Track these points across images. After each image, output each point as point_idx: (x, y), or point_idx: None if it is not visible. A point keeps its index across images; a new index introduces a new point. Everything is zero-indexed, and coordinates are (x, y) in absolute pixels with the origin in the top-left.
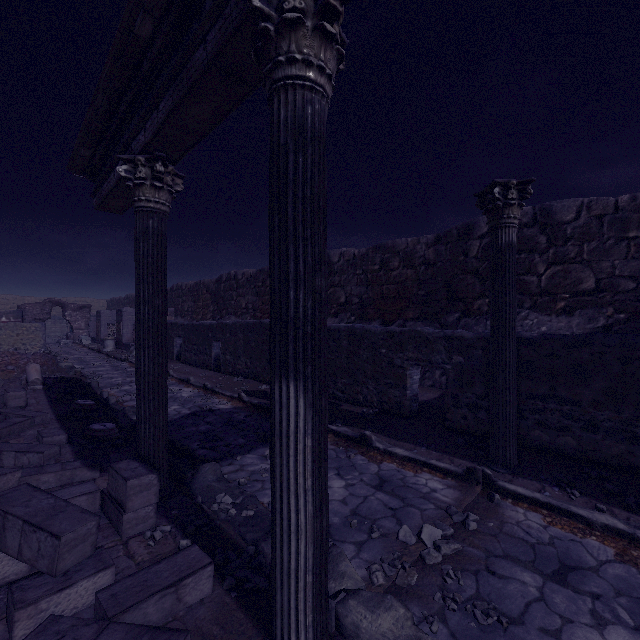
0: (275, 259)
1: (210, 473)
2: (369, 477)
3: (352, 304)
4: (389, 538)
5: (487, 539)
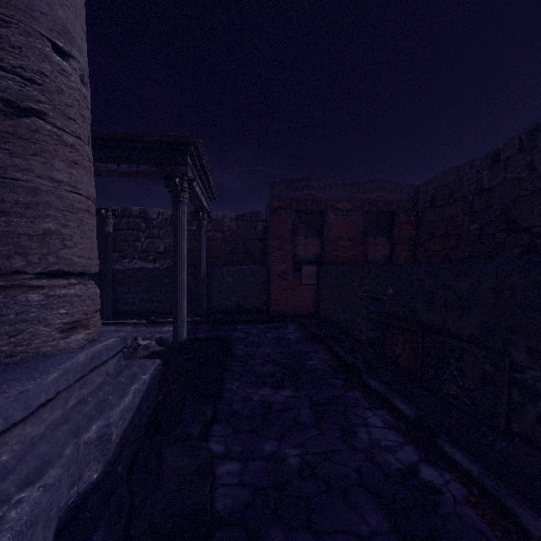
0: None
1: None
2: None
3: None
4: None
5: None
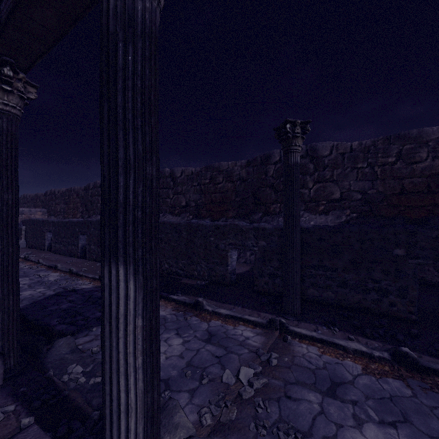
0: (104, 145)
1: (64, 346)
2: (201, 333)
3: (190, 207)
4: (215, 382)
5: (284, 371)
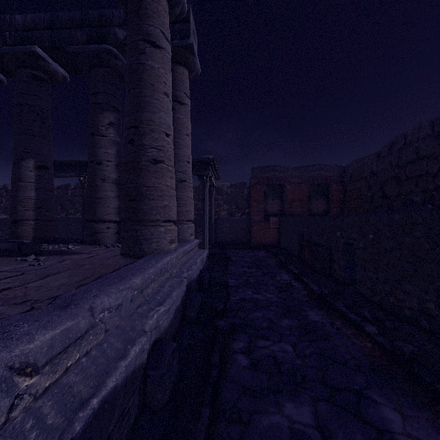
0: None
1: None
2: None
3: None
4: None
5: None
